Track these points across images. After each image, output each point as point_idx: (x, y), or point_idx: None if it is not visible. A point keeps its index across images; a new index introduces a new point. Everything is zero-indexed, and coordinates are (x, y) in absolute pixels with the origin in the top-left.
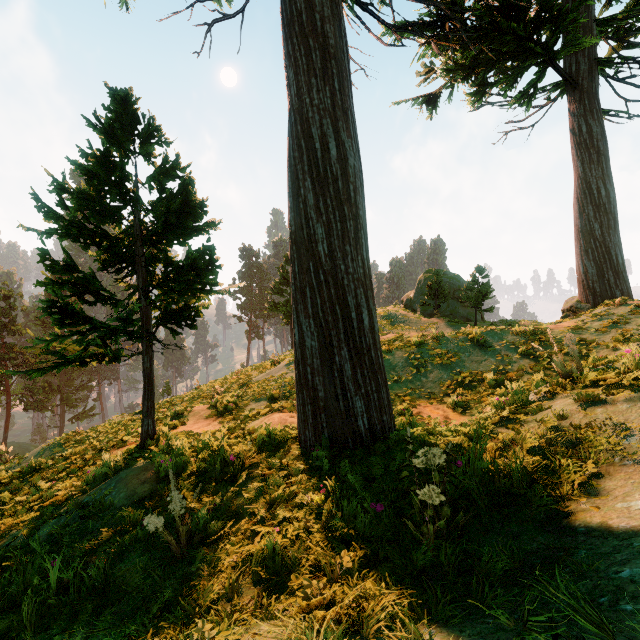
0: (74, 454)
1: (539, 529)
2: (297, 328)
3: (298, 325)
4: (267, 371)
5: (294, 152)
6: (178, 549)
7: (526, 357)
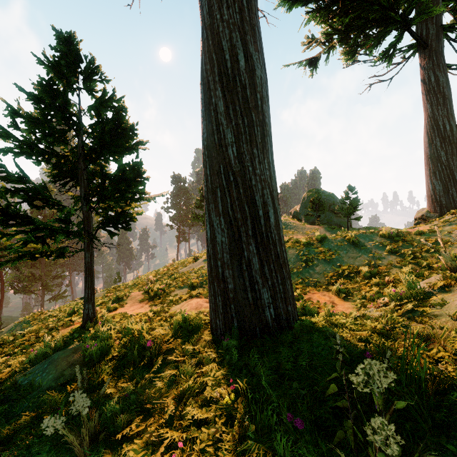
0: (31, 332)
1: None
2: (209, 226)
3: (210, 223)
4: (190, 265)
5: (206, 65)
6: (81, 451)
7: (393, 254)
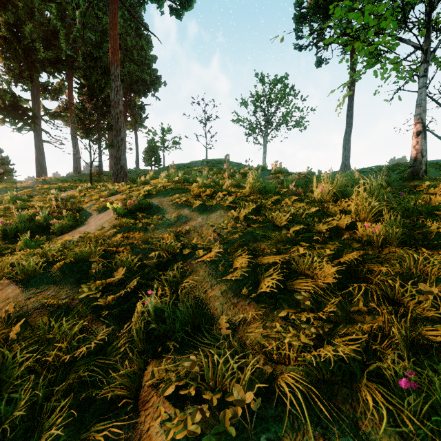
0: None
1: None
2: None
3: None
4: None
5: (37, 162)
6: None
7: None
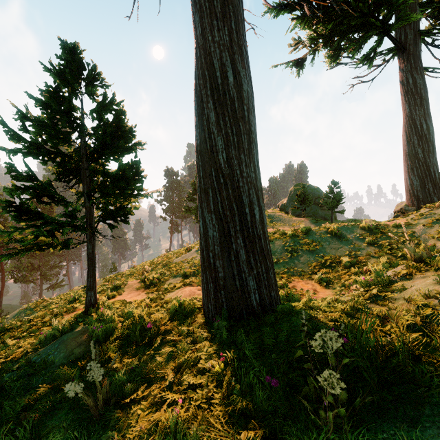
0: (37, 317)
1: (438, 415)
2: (202, 221)
3: (202, 219)
4: (182, 255)
5: (199, 80)
6: (96, 411)
7: (371, 245)
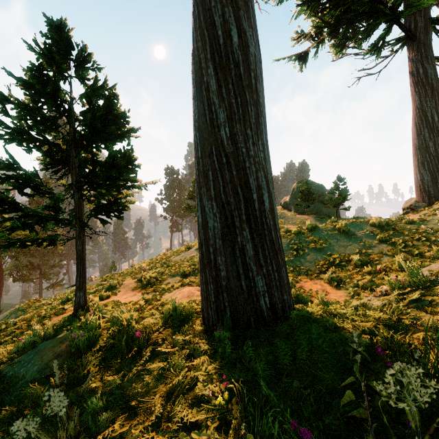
0: (23, 320)
1: None
2: (200, 210)
3: (201, 207)
4: (182, 254)
5: (197, 43)
6: None
7: (383, 242)
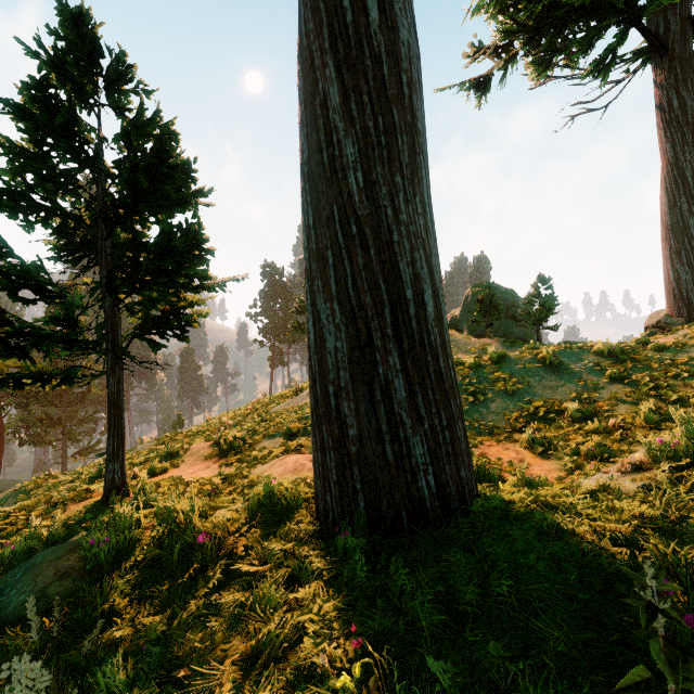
0: (20, 509)
1: None
2: (312, 321)
3: (314, 315)
4: (287, 400)
5: (307, 24)
6: None
7: (617, 381)
